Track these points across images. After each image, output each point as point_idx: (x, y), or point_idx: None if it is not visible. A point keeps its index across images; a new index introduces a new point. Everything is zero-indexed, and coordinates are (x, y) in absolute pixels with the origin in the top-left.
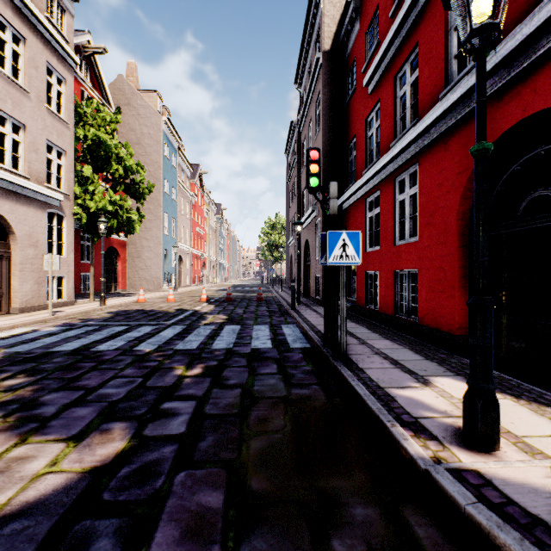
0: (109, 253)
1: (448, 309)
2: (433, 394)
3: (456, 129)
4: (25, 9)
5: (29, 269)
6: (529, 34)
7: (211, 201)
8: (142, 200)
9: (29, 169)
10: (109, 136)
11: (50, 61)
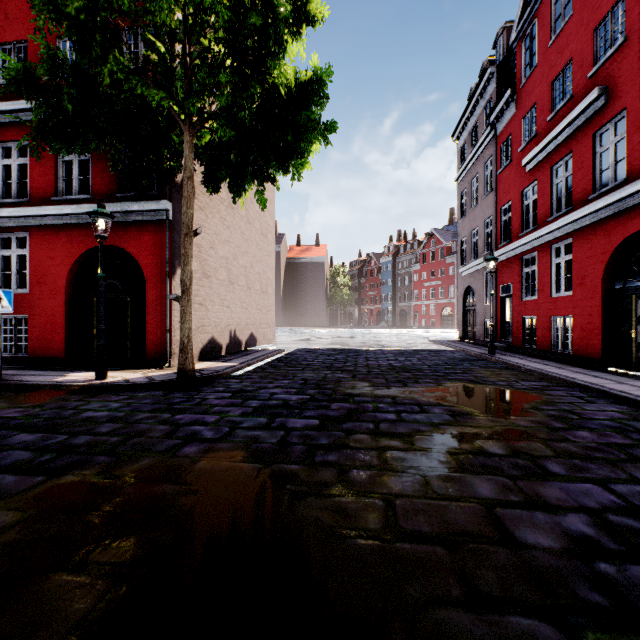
0: None
1: (60, 342)
2: (74, 377)
3: (66, 228)
4: None
5: None
6: (110, 211)
7: None
8: None
9: None
10: None
11: None
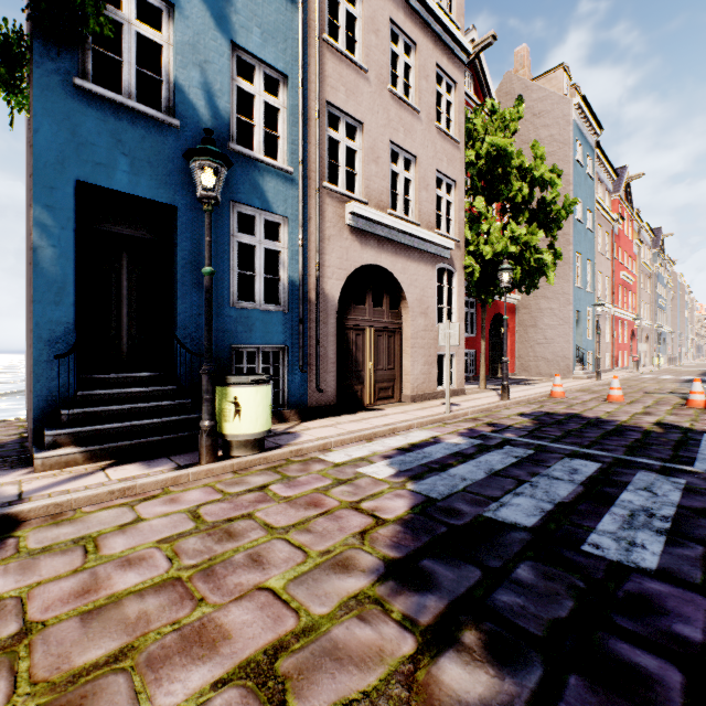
0: (492, 323)
1: None
2: None
3: None
4: (415, 4)
5: (419, 345)
6: None
7: (642, 226)
8: (554, 230)
9: (419, 213)
10: (510, 139)
11: (439, 64)
